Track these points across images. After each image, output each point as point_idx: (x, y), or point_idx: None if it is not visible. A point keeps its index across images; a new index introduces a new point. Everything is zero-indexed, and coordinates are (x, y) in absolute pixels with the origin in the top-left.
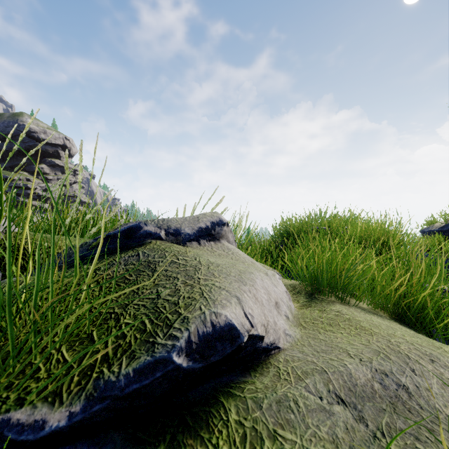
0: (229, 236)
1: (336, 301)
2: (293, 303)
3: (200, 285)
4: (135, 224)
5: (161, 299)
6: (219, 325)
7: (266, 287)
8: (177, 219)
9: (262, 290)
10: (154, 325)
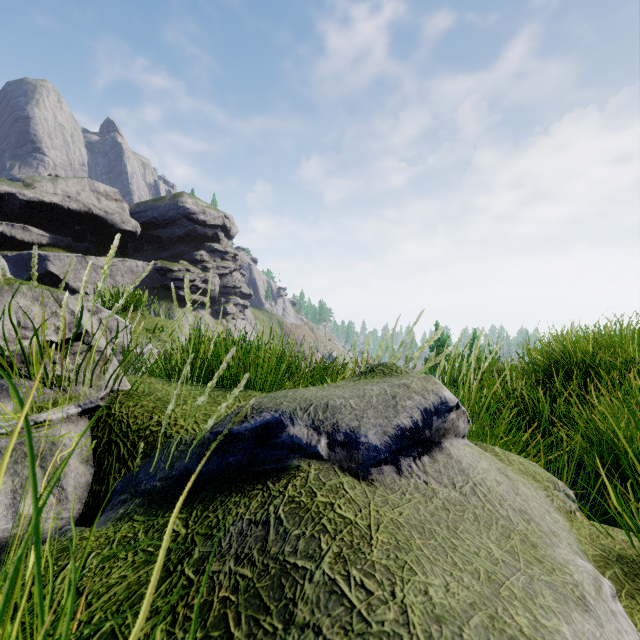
0: (459, 423)
1: None
2: None
3: None
4: (274, 416)
5: None
6: None
7: None
8: (353, 402)
9: None
10: None
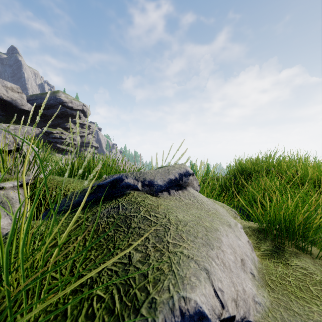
0: (194, 183)
1: (298, 252)
2: (254, 250)
3: (169, 253)
4: (118, 176)
5: (132, 266)
6: (188, 313)
7: (231, 243)
8: (152, 171)
9: (228, 250)
10: (122, 305)
